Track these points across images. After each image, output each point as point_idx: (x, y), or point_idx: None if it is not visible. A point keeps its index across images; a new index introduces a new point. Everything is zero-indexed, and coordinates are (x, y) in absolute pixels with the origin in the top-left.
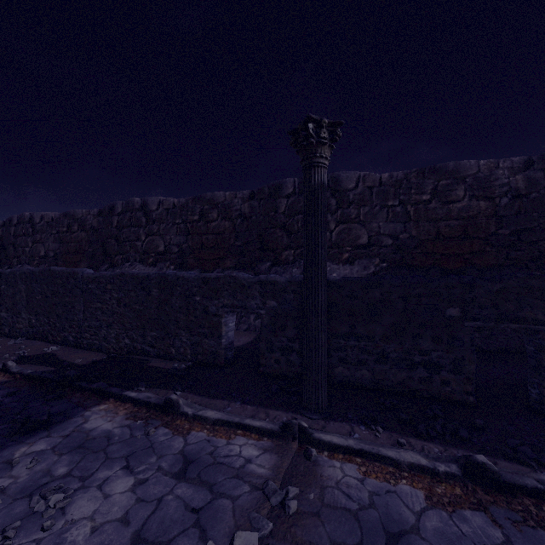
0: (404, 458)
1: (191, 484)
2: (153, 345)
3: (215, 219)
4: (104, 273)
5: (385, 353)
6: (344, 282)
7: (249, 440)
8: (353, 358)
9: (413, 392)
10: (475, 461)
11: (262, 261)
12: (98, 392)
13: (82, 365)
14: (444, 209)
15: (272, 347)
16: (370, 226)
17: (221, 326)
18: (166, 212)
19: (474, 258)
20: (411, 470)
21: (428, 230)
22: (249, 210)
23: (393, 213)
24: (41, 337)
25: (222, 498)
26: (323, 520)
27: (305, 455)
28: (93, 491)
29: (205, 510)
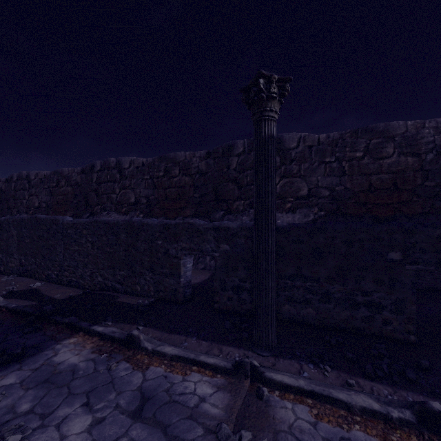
0: (355, 401)
1: (146, 425)
2: (122, 282)
3: (177, 175)
4: (80, 220)
5: (329, 293)
6: (290, 228)
7: (204, 377)
8: (299, 297)
9: (356, 330)
10: (431, 410)
11: (217, 210)
12: (70, 326)
13: (60, 300)
14: (375, 165)
15: (225, 286)
16: (309, 179)
17: (180, 267)
18: (136, 169)
19: (403, 207)
20: (363, 414)
21: (361, 183)
22: (206, 167)
23: (330, 168)
24: (29, 274)
25: None
26: None
27: (257, 394)
28: (50, 431)
29: None
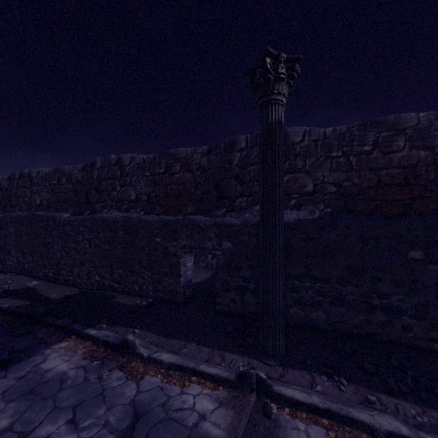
0: (379, 424)
1: None
2: (119, 282)
3: (178, 171)
4: (77, 217)
5: (341, 296)
6: (298, 224)
7: (204, 389)
8: (308, 299)
9: (371, 336)
10: None
11: (218, 207)
12: (62, 329)
13: (55, 300)
14: (385, 159)
15: (227, 287)
16: (315, 175)
17: (180, 266)
18: (137, 166)
19: (414, 203)
20: None
21: (370, 178)
22: (207, 163)
23: (337, 163)
24: (26, 273)
25: None
26: None
27: (264, 411)
28: None
29: None
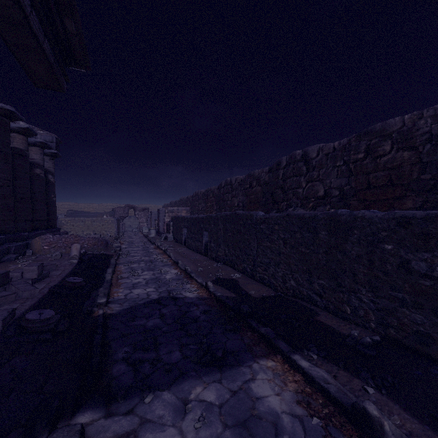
0: None
1: None
2: (321, 294)
3: (387, 152)
4: (272, 215)
5: None
6: None
7: None
8: None
9: None
10: None
11: None
12: (266, 340)
13: (254, 298)
14: None
15: None
16: None
17: None
18: (325, 157)
19: None
20: None
21: None
22: None
23: None
24: (230, 264)
25: None
26: None
27: None
28: None
29: None
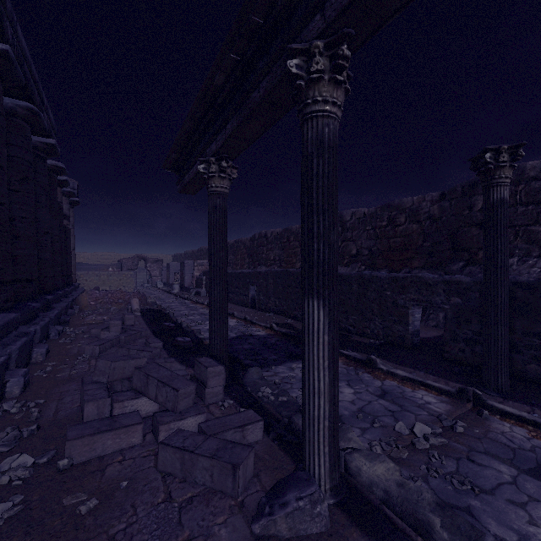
0: None
1: (387, 401)
2: (353, 325)
3: (403, 223)
4: None
5: None
6: (538, 283)
7: (430, 394)
8: None
9: None
10: None
11: (454, 260)
12: None
13: None
14: None
15: (456, 338)
16: None
17: (408, 316)
18: (357, 221)
19: None
20: None
21: None
22: (439, 211)
23: None
24: (281, 313)
25: (408, 412)
26: (482, 442)
27: (477, 412)
28: None
29: (397, 413)
